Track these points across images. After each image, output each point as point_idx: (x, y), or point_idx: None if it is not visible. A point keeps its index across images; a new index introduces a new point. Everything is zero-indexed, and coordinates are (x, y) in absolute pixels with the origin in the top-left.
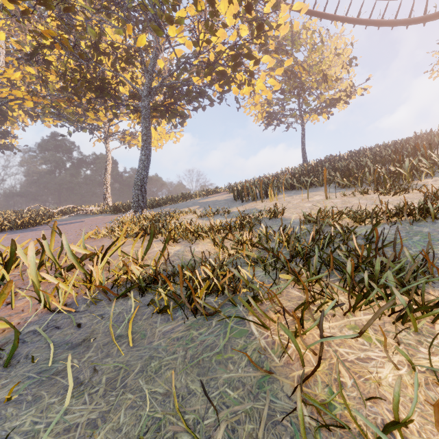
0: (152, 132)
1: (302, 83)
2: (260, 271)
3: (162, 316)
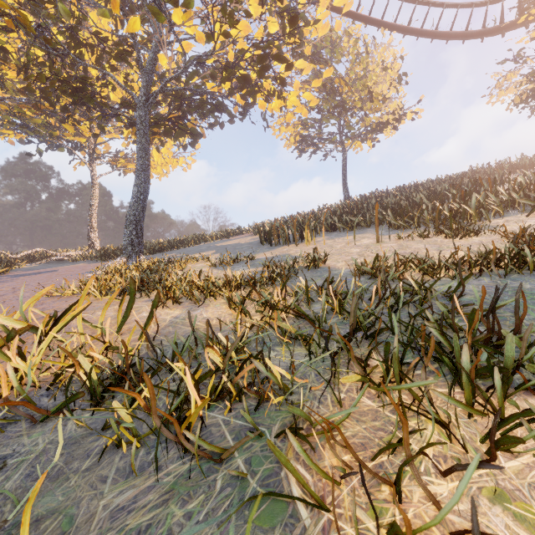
0: (154, 154)
1: (344, 101)
2: (302, 356)
3: (122, 461)
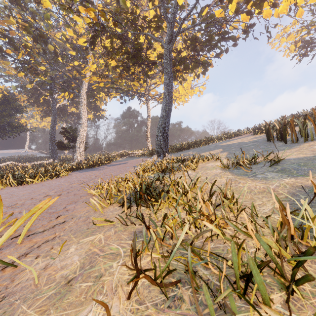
0: (180, 89)
1: None
2: None
3: None
